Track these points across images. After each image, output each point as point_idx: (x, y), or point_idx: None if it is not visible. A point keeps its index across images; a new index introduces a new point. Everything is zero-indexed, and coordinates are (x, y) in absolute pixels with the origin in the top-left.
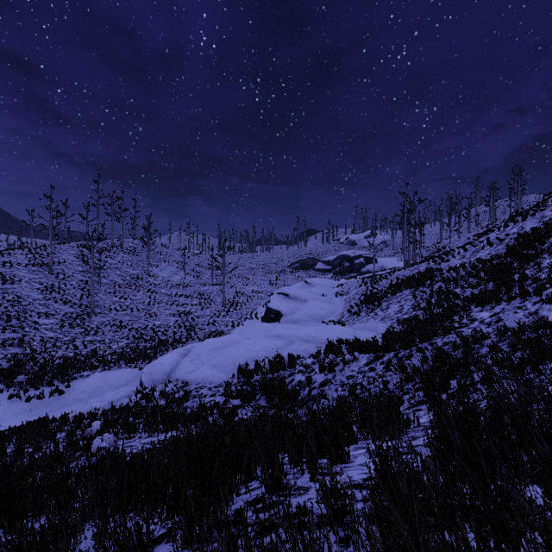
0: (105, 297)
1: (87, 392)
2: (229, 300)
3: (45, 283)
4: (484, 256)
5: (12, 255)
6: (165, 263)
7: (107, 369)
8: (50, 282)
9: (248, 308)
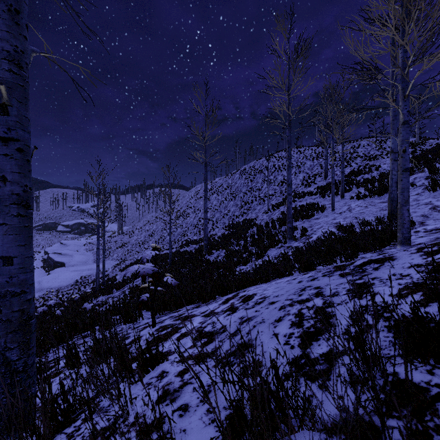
0: None
1: None
2: None
3: None
4: (143, 236)
5: None
6: None
7: None
8: None
9: None
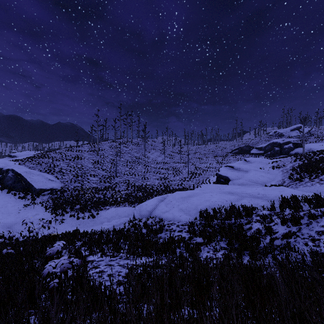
0: (122, 167)
1: (107, 218)
2: (191, 172)
3: (95, 160)
4: None
5: (83, 147)
6: (153, 150)
7: (118, 206)
8: (97, 159)
9: (203, 177)
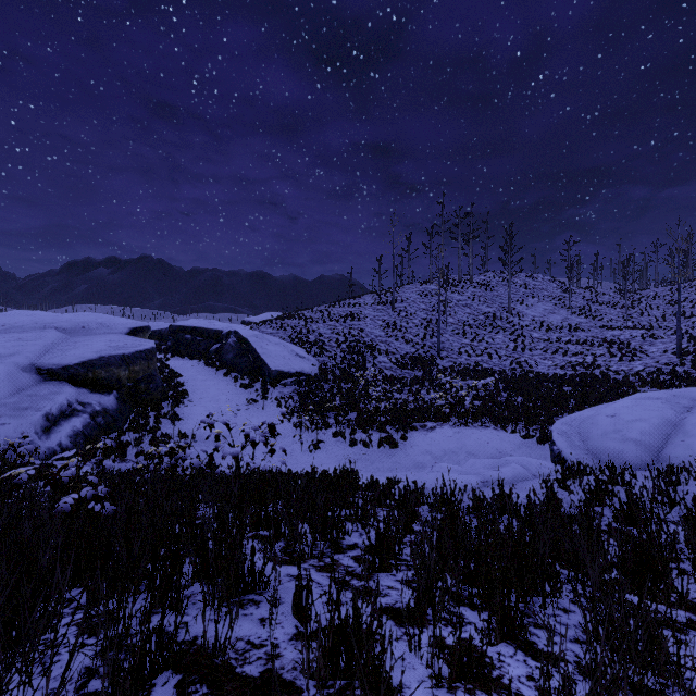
0: (452, 338)
1: (431, 455)
2: (684, 350)
3: (387, 320)
4: None
5: (361, 298)
6: (533, 299)
7: (462, 423)
8: (392, 320)
9: None
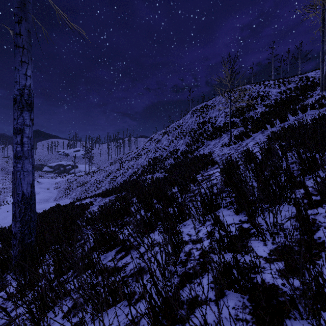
0: None
1: None
2: None
3: None
4: (102, 176)
5: None
6: None
7: None
8: None
9: None
